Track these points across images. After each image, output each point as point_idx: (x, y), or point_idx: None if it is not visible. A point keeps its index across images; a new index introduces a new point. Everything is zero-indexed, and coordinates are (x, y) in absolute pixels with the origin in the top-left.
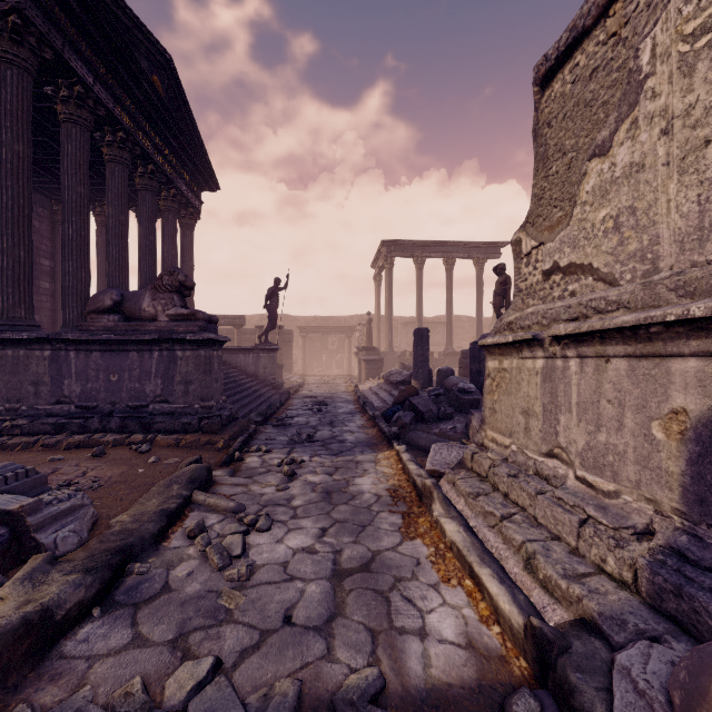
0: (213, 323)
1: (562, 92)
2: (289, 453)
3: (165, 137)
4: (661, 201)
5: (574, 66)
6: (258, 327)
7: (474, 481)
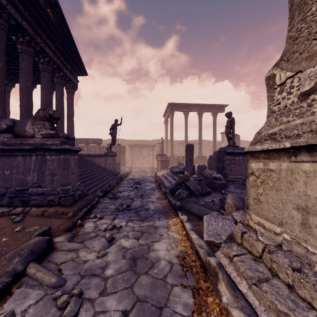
0: (71, 139)
1: None
2: (114, 219)
3: (55, 43)
4: None
5: None
6: (108, 144)
7: (249, 260)
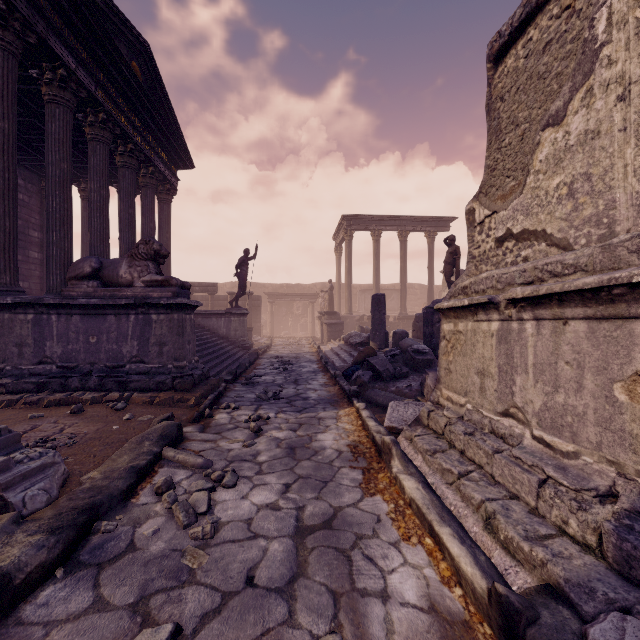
0: (185, 288)
1: (515, 67)
2: (256, 410)
3: (143, 119)
4: (617, 166)
5: (527, 41)
6: (230, 294)
7: (431, 438)
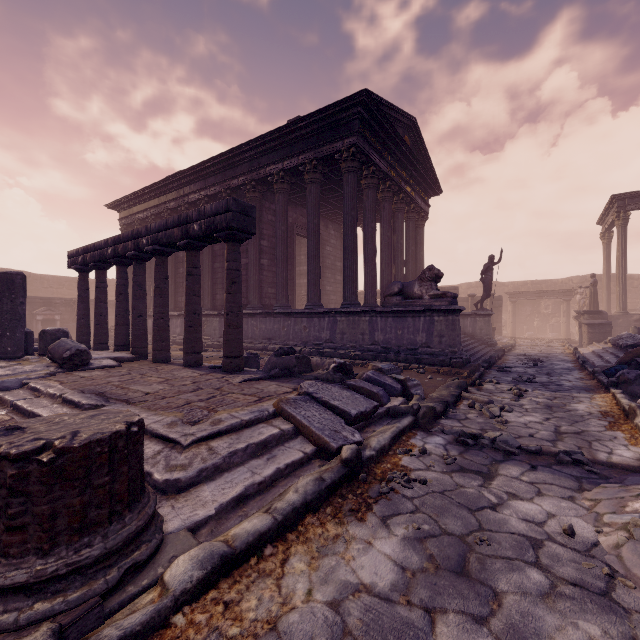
0: (454, 298)
1: None
2: (514, 386)
3: (409, 172)
4: None
5: None
6: (470, 296)
7: None
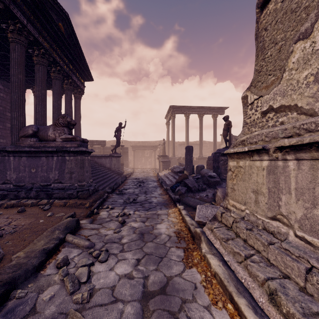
0: (85, 142)
1: (274, 9)
2: (123, 209)
3: (65, 53)
4: None
5: None
6: (112, 146)
7: (224, 229)
